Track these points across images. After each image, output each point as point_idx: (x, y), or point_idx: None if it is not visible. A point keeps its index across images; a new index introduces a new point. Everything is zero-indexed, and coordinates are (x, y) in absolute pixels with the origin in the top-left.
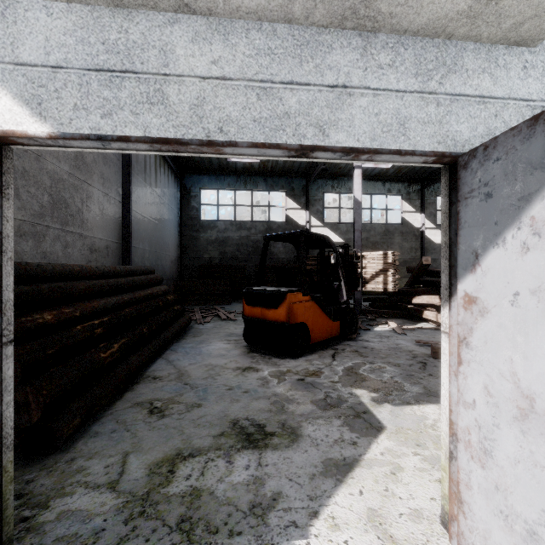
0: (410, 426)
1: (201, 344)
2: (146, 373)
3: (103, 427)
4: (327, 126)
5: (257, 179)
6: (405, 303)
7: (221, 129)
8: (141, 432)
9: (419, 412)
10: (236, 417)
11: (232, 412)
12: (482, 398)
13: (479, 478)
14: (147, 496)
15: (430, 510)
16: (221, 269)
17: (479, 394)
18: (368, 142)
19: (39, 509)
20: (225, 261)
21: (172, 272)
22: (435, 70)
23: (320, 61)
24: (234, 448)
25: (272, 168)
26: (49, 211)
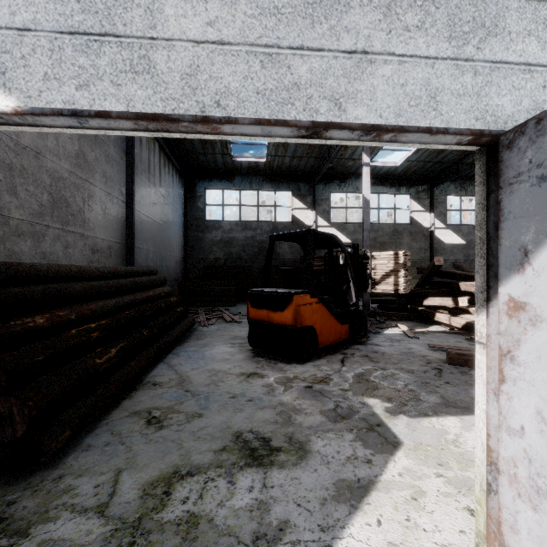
0: (429, 441)
1: (204, 347)
2: (146, 379)
3: (96, 440)
4: (344, 99)
5: (263, 178)
6: (416, 305)
7: (218, 102)
8: (137, 445)
9: (438, 425)
10: (239, 429)
11: (235, 423)
12: (533, 426)
13: (529, 521)
14: (139, 524)
15: (460, 546)
16: (226, 270)
17: (530, 420)
18: (392, 118)
19: (18, 538)
20: (230, 262)
21: (177, 273)
22: (472, 32)
23: (336, 22)
24: (237, 465)
25: (278, 167)
26: (49, 210)
